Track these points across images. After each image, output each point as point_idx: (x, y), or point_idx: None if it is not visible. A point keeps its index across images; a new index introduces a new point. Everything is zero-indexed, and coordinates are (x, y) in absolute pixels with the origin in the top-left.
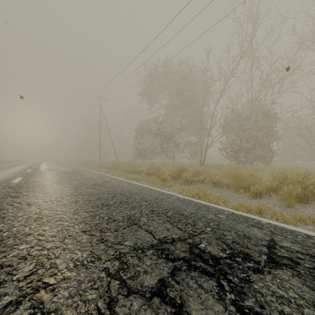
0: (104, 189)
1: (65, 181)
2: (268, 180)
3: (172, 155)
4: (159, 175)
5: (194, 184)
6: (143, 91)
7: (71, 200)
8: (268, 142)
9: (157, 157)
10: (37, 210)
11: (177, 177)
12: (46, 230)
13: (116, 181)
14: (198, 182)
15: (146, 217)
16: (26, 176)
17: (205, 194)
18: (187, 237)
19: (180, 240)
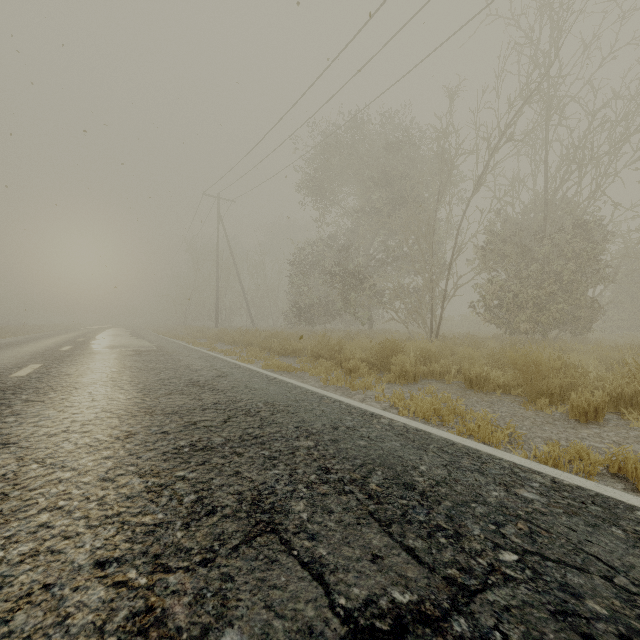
0: (210, 396)
1: (127, 375)
2: (612, 377)
3: (366, 315)
4: (341, 361)
5: (422, 382)
6: (307, 181)
7: (118, 429)
8: (585, 287)
9: (336, 320)
10: (12, 466)
11: (381, 365)
12: None
13: (244, 374)
14: (430, 378)
15: (308, 499)
16: (51, 361)
17: (454, 411)
18: (446, 606)
19: (424, 622)
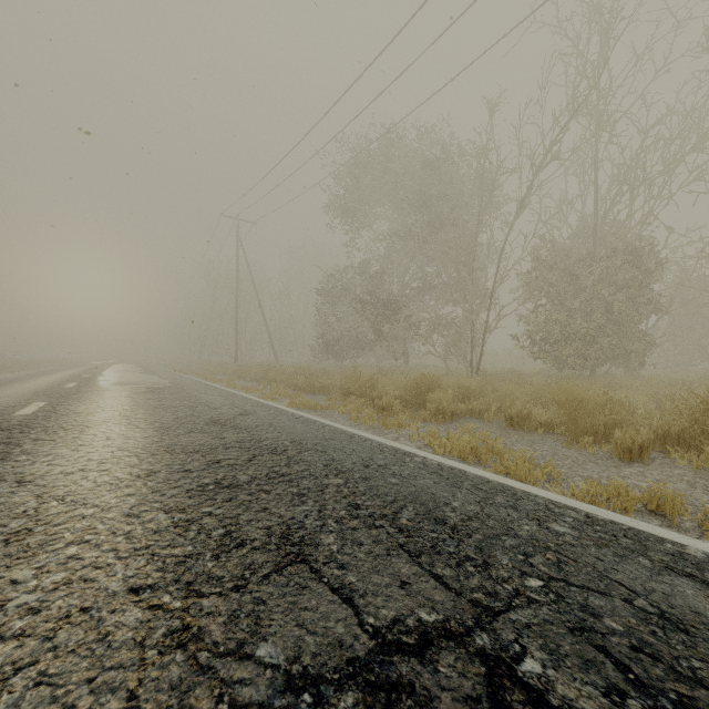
0: (233, 434)
1: (141, 413)
2: (659, 413)
3: (401, 349)
4: (373, 398)
5: (460, 420)
6: (336, 201)
7: (138, 467)
8: (637, 319)
9: (368, 355)
10: (32, 503)
11: (416, 402)
12: (20, 580)
13: (268, 412)
14: (469, 416)
15: (337, 532)
16: (56, 399)
17: (493, 450)
18: (470, 624)
19: (448, 637)
